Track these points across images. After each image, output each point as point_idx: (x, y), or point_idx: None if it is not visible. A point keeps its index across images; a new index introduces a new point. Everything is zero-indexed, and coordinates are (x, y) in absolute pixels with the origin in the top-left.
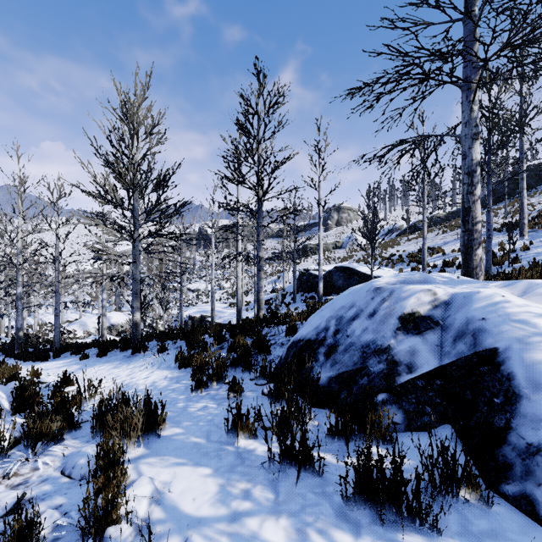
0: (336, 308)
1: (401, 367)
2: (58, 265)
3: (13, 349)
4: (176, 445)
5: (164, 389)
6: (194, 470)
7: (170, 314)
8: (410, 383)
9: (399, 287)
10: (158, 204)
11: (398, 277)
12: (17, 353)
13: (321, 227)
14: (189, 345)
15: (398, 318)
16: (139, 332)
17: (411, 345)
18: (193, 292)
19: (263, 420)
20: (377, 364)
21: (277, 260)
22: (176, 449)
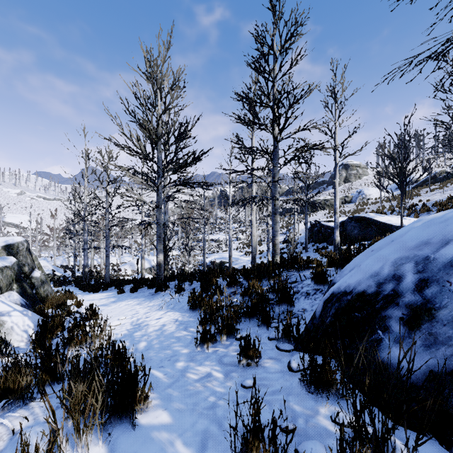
0: (409, 245)
1: None
2: (108, 216)
3: (80, 281)
4: None
5: (170, 336)
6: None
7: (196, 259)
8: None
9: None
10: (177, 152)
11: None
12: (81, 284)
13: (337, 174)
14: (202, 288)
15: None
16: (162, 272)
17: None
18: (215, 242)
19: (298, 431)
20: None
21: (287, 215)
22: None
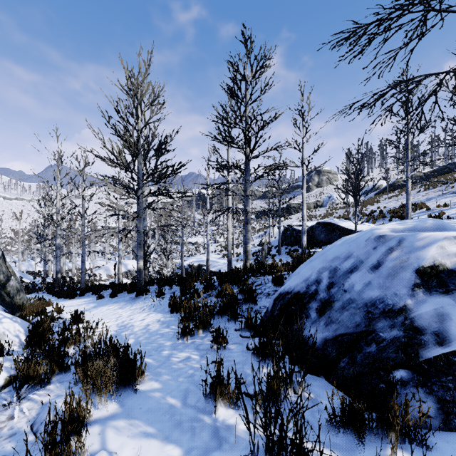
0: (328, 259)
1: (427, 336)
2: (84, 221)
3: (53, 287)
4: (150, 406)
5: (154, 334)
6: (161, 448)
7: (174, 263)
8: (442, 359)
9: (410, 234)
10: (158, 165)
11: (404, 224)
12: (54, 291)
13: (304, 185)
14: (181, 291)
15: (414, 271)
16: (142, 277)
17: (437, 307)
18: (193, 245)
19: (247, 383)
20: (389, 329)
21: (263, 218)
22: (149, 411)
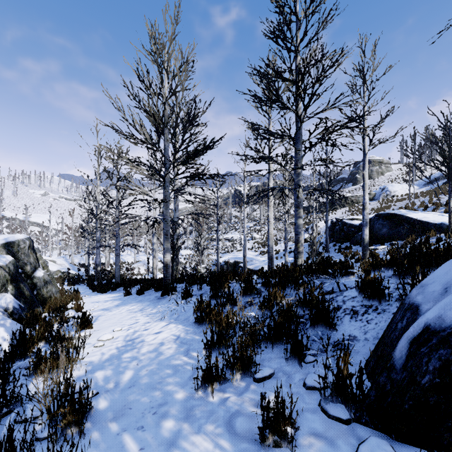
0: None
1: None
2: (118, 213)
3: (92, 280)
4: None
5: (165, 364)
6: None
7: (210, 259)
8: None
9: None
10: (185, 139)
11: None
12: (91, 284)
13: (366, 165)
14: (212, 295)
15: None
16: (169, 273)
17: None
18: (229, 241)
19: None
20: None
21: (304, 213)
22: None
